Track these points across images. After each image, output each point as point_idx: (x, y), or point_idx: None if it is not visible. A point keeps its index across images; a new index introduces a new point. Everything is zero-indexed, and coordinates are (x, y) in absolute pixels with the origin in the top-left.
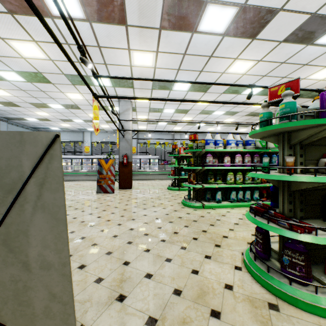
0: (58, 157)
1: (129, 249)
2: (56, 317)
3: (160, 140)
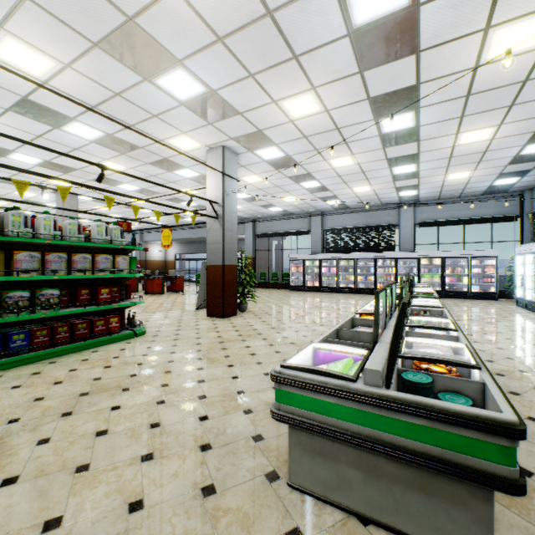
0: None
1: None
2: None
3: None
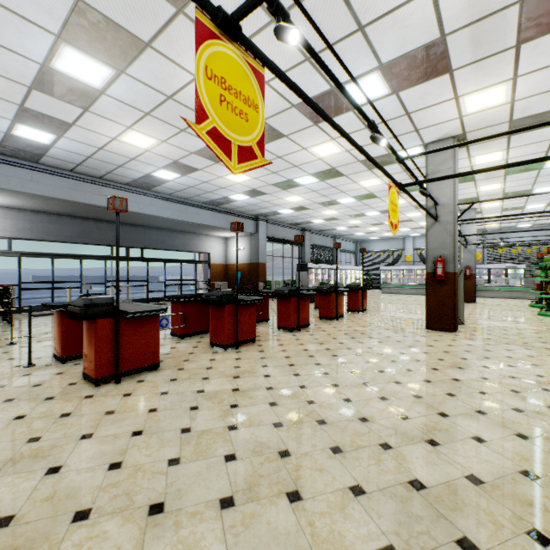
0: (462, 274)
1: (478, 320)
2: (458, 315)
3: (528, 238)
